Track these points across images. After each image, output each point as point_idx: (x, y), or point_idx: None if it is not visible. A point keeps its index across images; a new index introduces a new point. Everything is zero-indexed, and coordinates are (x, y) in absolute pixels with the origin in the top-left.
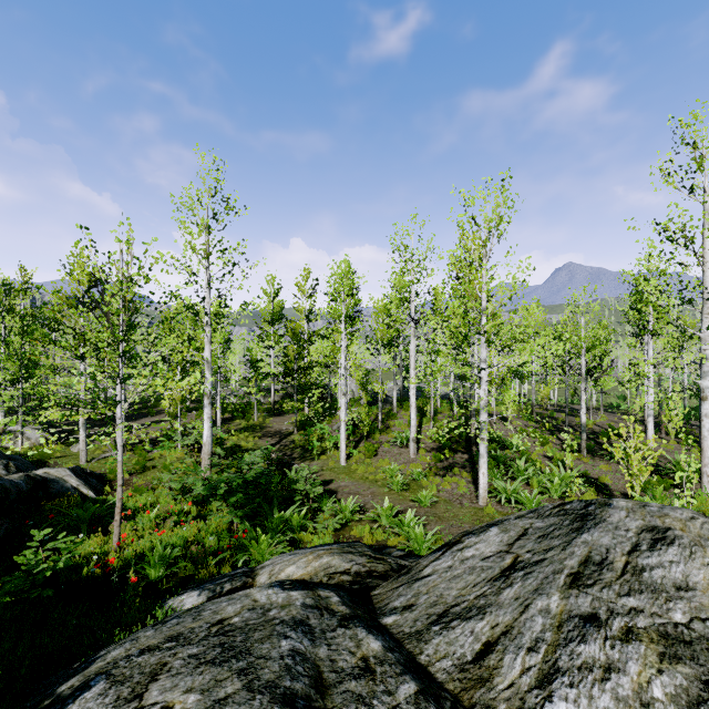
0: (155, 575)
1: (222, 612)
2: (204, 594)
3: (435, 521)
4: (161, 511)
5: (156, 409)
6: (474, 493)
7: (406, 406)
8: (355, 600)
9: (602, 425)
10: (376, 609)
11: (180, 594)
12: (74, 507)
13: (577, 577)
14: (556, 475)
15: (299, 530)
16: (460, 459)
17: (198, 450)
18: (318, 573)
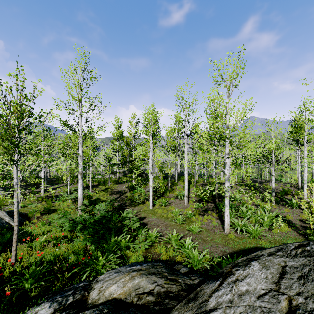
0: (28, 286)
1: None
2: (53, 306)
3: (202, 242)
4: (49, 236)
5: (63, 181)
6: (221, 225)
7: (181, 179)
8: None
9: (277, 188)
10: None
11: (38, 304)
12: None
13: None
14: (265, 216)
15: (125, 248)
16: (210, 206)
17: (77, 201)
18: (131, 293)
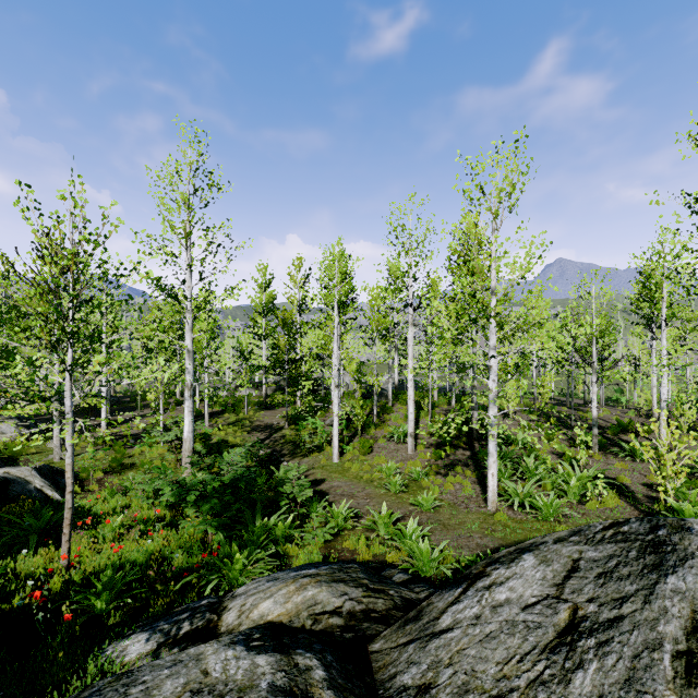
0: (101, 606)
1: (156, 691)
2: (155, 638)
3: (440, 529)
4: (128, 517)
5: (145, 402)
6: (481, 495)
7: (401, 399)
8: (347, 670)
9: (606, 419)
10: (377, 685)
11: (125, 636)
12: (28, 514)
13: (694, 663)
14: (572, 476)
15: (284, 541)
16: (462, 456)
17: (181, 446)
18: (300, 613)
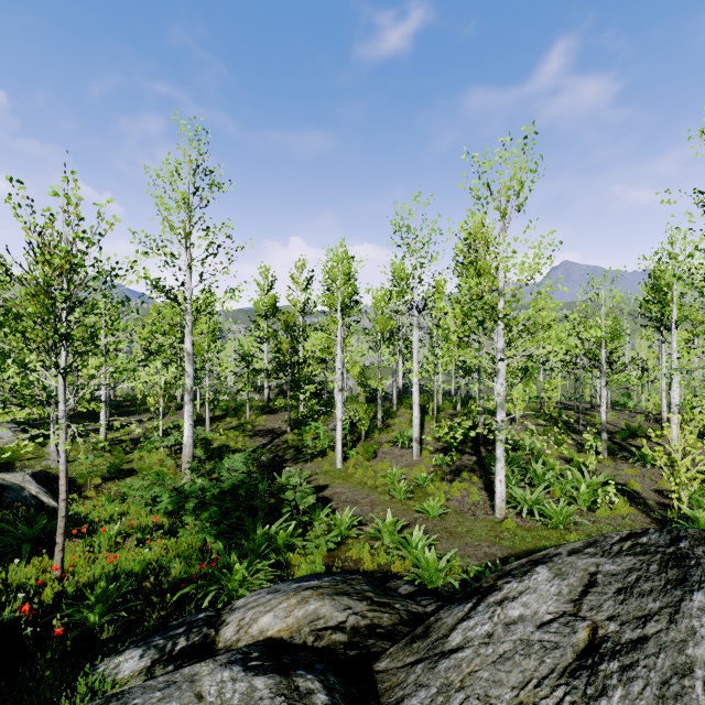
0: (94, 620)
1: None
2: (149, 654)
3: (447, 537)
4: (126, 525)
5: (145, 406)
6: (488, 502)
7: (406, 403)
8: (351, 693)
9: (615, 424)
10: None
11: (118, 652)
12: (22, 522)
13: None
14: (582, 482)
15: (286, 549)
16: (468, 461)
17: (180, 451)
18: (301, 628)
